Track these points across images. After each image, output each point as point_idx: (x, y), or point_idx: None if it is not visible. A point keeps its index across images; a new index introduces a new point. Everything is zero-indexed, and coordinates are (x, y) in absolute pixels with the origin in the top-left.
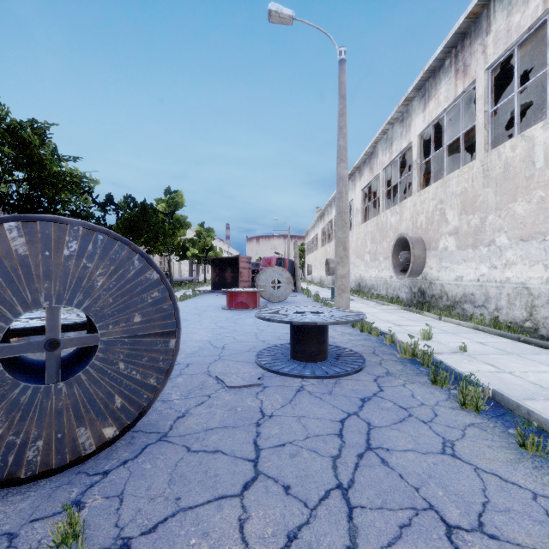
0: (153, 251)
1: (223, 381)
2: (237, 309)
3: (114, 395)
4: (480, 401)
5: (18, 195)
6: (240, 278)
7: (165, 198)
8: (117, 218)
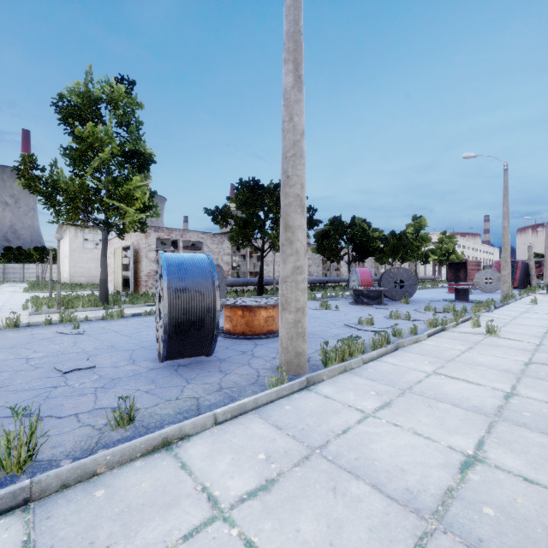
0: (406, 261)
1: (429, 300)
2: (453, 293)
3: (407, 293)
4: (491, 304)
5: (359, 246)
6: (468, 277)
7: (413, 223)
8: (385, 243)
